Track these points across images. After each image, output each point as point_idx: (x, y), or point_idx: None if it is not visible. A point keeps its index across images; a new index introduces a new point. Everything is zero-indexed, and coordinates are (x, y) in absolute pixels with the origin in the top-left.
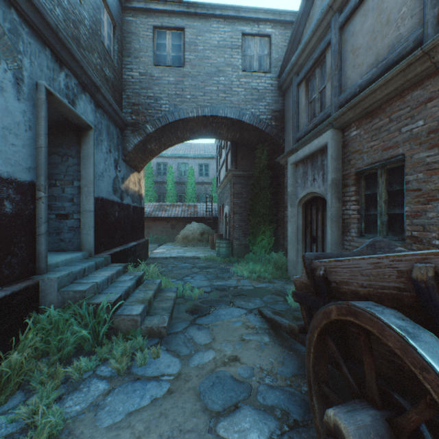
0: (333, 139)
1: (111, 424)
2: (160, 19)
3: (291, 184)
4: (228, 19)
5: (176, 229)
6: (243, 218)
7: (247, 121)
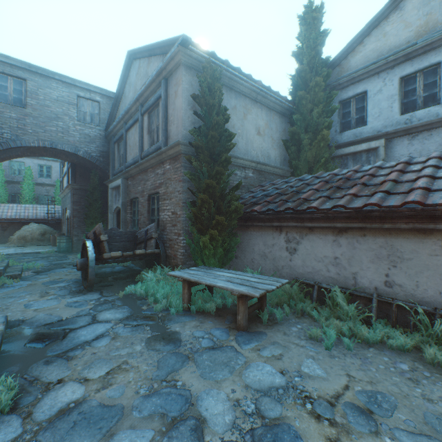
0: (123, 183)
1: (3, 293)
2: (2, 67)
3: (111, 200)
4: (66, 83)
5: (9, 231)
6: (82, 220)
7: (82, 155)
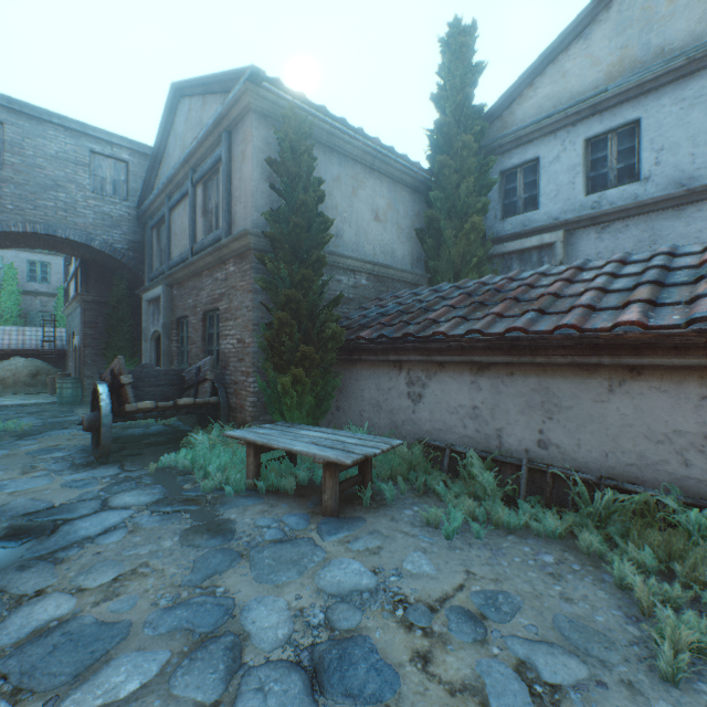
0: (164, 293)
1: None
2: None
3: (146, 320)
4: (72, 130)
5: None
6: (100, 352)
7: (98, 247)
